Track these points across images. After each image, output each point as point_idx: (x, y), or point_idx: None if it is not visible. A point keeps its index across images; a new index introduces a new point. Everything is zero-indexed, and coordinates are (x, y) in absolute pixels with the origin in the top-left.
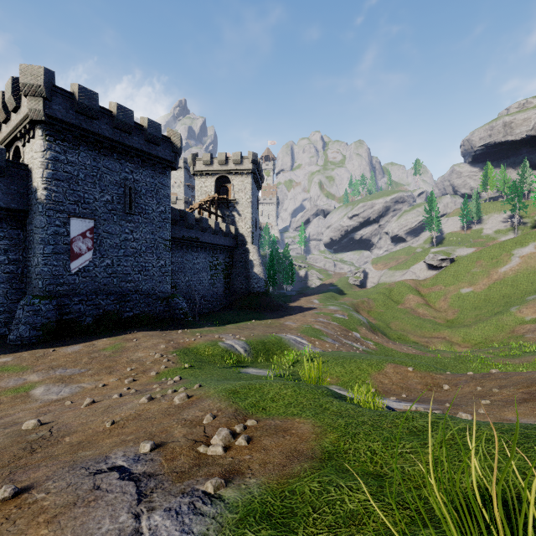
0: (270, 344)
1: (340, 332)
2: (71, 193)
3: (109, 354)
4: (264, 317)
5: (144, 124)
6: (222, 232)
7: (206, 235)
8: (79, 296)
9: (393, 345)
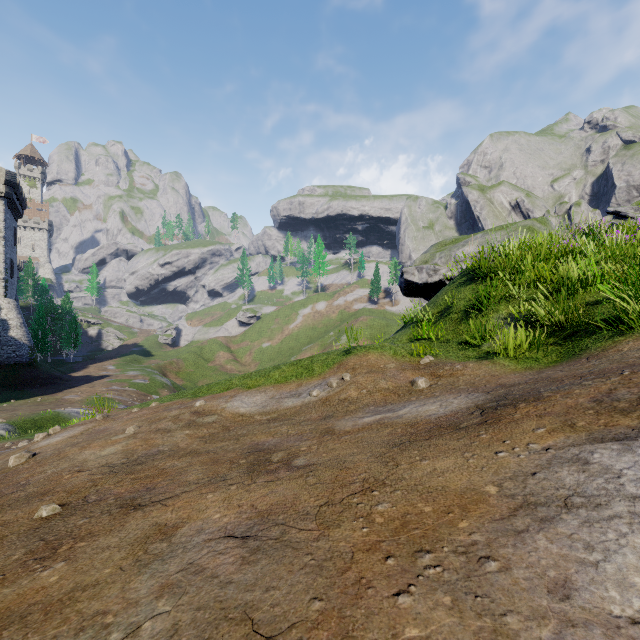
0: (43, 421)
1: (137, 397)
2: None
3: None
4: (30, 395)
5: None
6: None
7: None
8: None
9: None
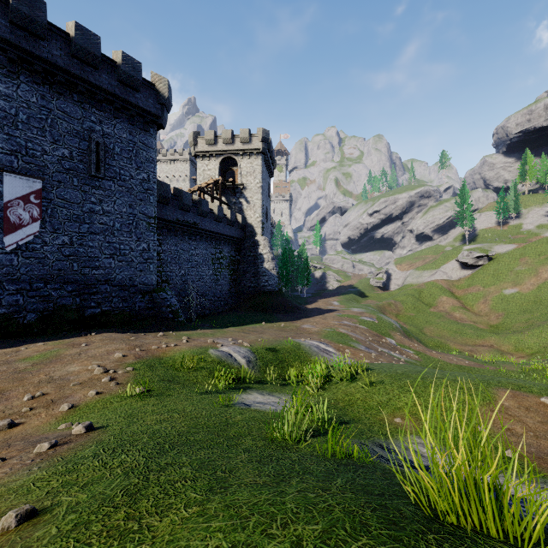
0: (284, 352)
1: (371, 337)
2: (5, 138)
3: (23, 367)
4: (276, 319)
5: (117, 59)
6: (227, 220)
7: (207, 222)
8: (17, 283)
9: (438, 354)
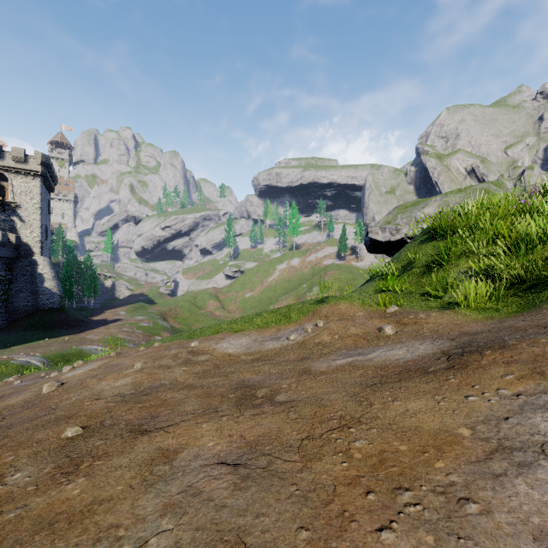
0: (70, 355)
1: (143, 337)
2: None
3: None
4: (60, 334)
5: None
6: None
7: None
8: None
9: None
